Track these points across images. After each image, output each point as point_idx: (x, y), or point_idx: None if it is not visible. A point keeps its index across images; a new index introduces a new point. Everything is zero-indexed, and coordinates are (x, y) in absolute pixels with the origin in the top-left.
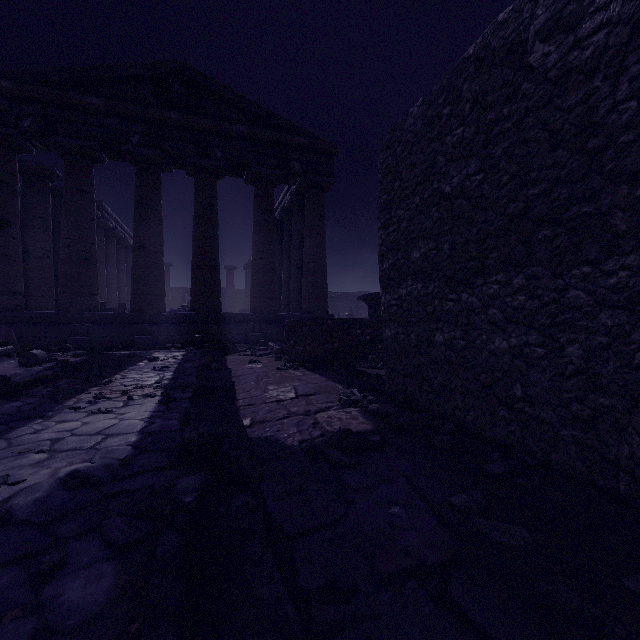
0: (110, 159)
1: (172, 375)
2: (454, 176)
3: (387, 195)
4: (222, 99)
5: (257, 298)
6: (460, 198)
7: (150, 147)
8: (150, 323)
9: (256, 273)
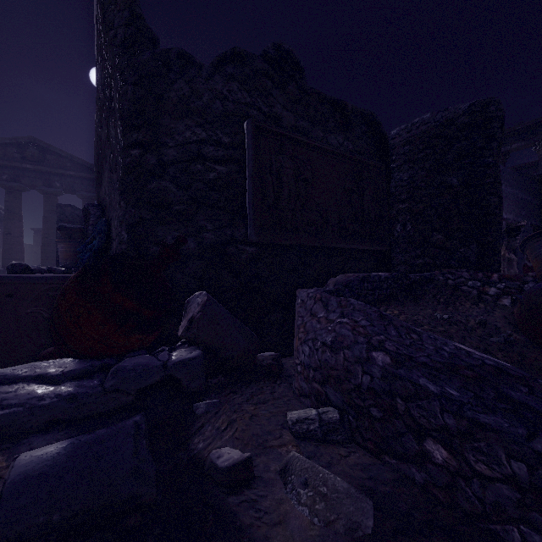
0: None
1: None
2: None
3: None
4: (61, 155)
5: None
6: None
7: (14, 181)
8: None
9: None
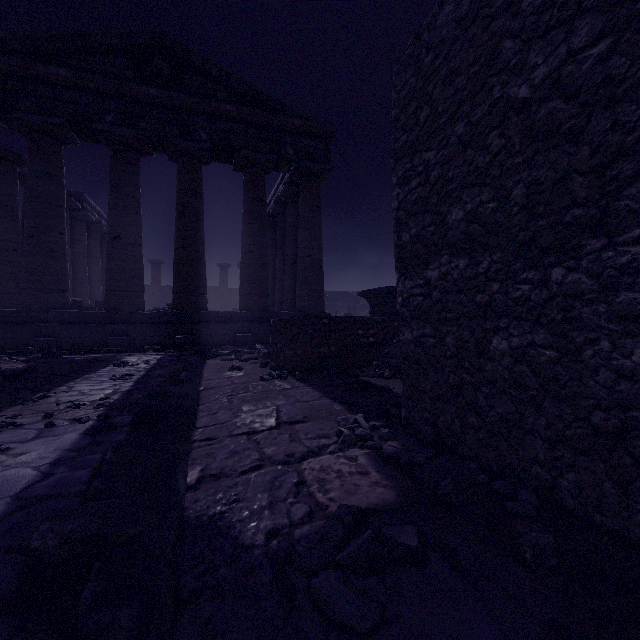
0: (82, 140)
1: (130, 386)
2: (538, 64)
3: (408, 134)
4: (208, 76)
5: (247, 295)
6: (551, 99)
7: (126, 126)
8: (126, 323)
9: (245, 268)
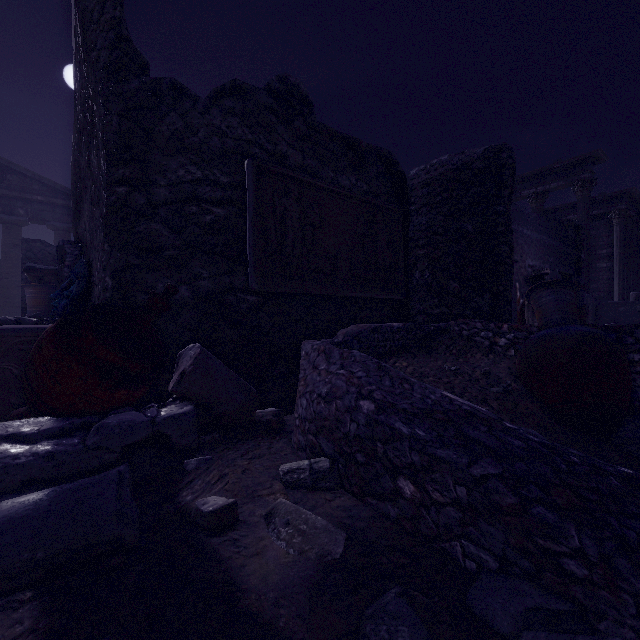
0: None
1: None
2: None
3: None
4: (25, 175)
5: None
6: None
7: None
8: None
9: None
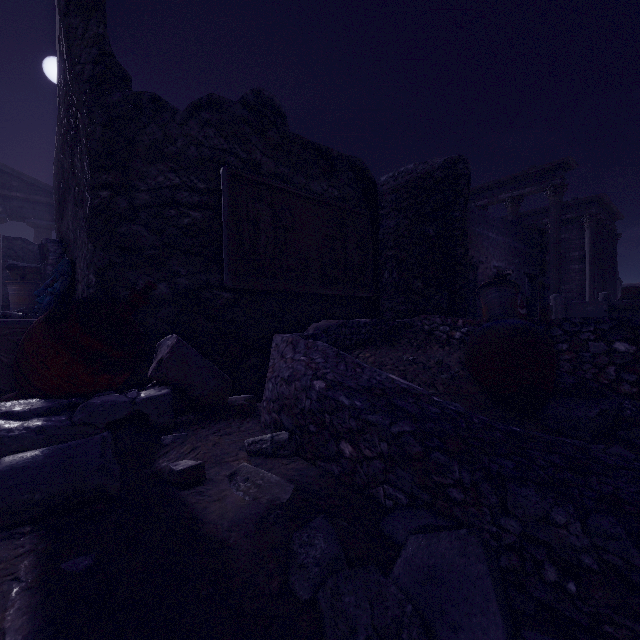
0: None
1: None
2: None
3: None
4: (4, 171)
5: None
6: None
7: None
8: None
9: None
